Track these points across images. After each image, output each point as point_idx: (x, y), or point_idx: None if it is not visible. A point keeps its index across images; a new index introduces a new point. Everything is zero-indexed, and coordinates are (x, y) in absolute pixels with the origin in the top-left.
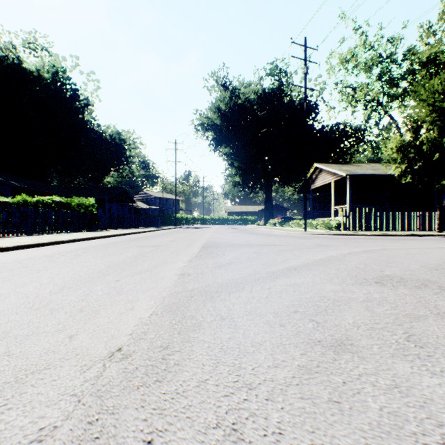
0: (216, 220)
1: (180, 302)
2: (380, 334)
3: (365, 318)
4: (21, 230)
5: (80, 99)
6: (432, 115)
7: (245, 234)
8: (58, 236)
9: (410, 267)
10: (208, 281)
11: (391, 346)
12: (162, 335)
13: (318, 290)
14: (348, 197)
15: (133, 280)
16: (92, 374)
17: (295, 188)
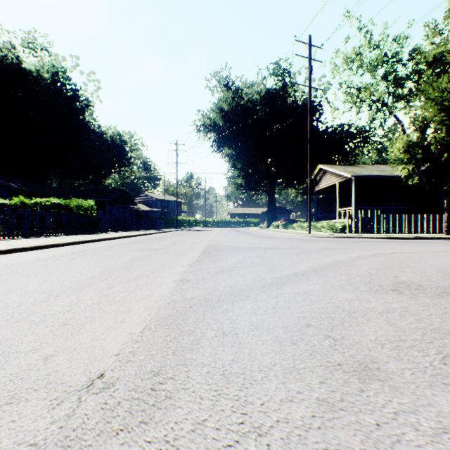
0: (218, 223)
1: (177, 313)
2: (410, 354)
3: (388, 334)
4: (18, 233)
5: (80, 99)
6: (441, 115)
7: (248, 237)
8: (56, 238)
9: (426, 272)
10: (210, 288)
11: (426, 371)
12: (153, 356)
13: (330, 299)
14: (353, 199)
15: (128, 287)
16: (62, 412)
17: (298, 190)
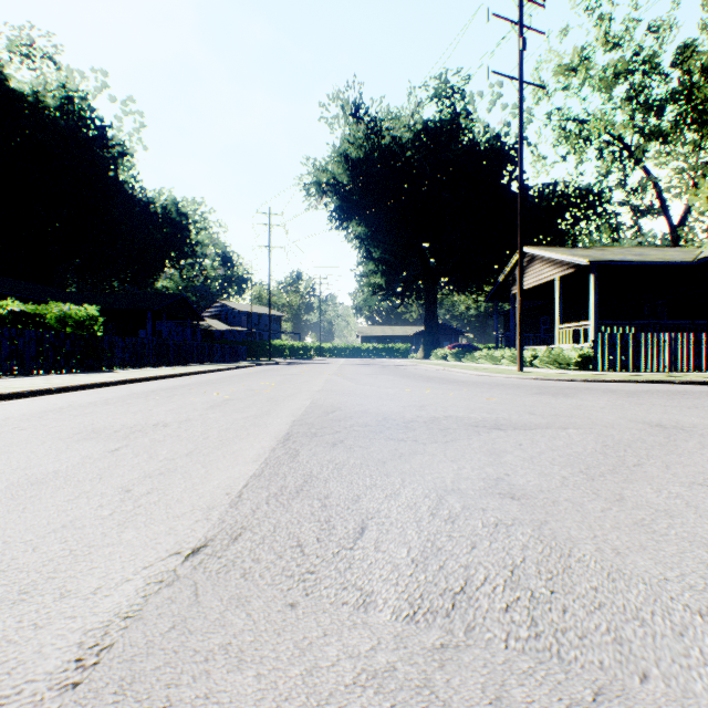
0: (342, 351)
1: None
2: None
3: None
4: None
5: (110, 144)
6: None
7: (400, 380)
8: None
9: None
10: None
11: None
12: None
13: None
14: (592, 307)
15: None
16: None
17: (476, 295)
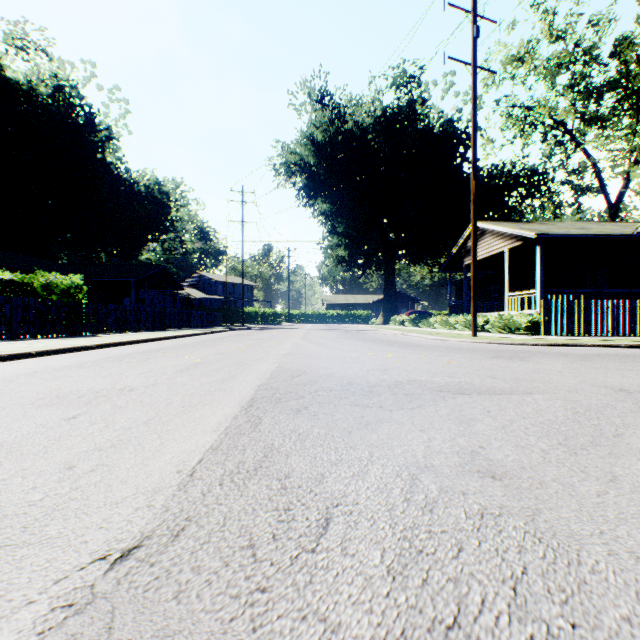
0: (309, 317)
1: None
2: None
3: None
4: None
5: (98, 128)
6: None
7: (363, 344)
8: None
9: None
10: None
11: None
12: None
13: None
14: (539, 276)
15: None
16: None
17: (431, 266)
